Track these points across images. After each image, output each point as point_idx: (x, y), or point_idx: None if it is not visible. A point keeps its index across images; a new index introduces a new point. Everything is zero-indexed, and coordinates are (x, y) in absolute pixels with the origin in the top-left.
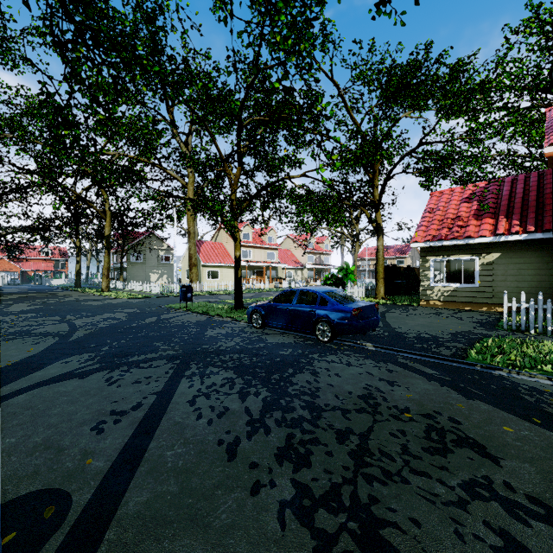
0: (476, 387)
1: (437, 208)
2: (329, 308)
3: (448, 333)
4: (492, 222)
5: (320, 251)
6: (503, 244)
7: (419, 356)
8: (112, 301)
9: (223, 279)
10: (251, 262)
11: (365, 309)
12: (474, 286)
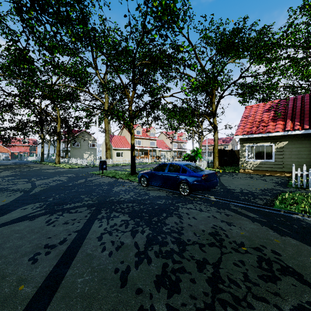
0: (284, 227)
1: (249, 115)
2: (187, 175)
3: (259, 190)
4: (282, 123)
5: (180, 141)
6: (289, 136)
7: (244, 204)
8: (60, 169)
9: (125, 157)
10: (141, 147)
11: (209, 175)
12: (272, 161)
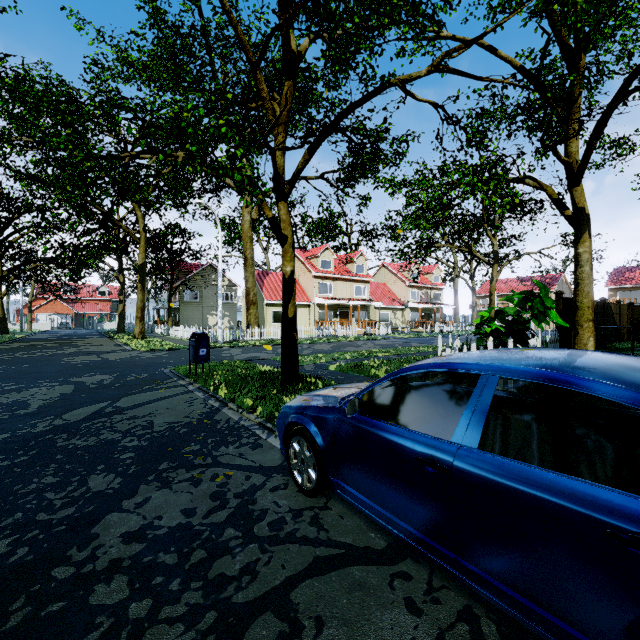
0: None
1: None
2: None
3: None
4: None
5: (428, 285)
6: None
7: None
8: (116, 355)
9: None
10: (331, 299)
11: None
12: None
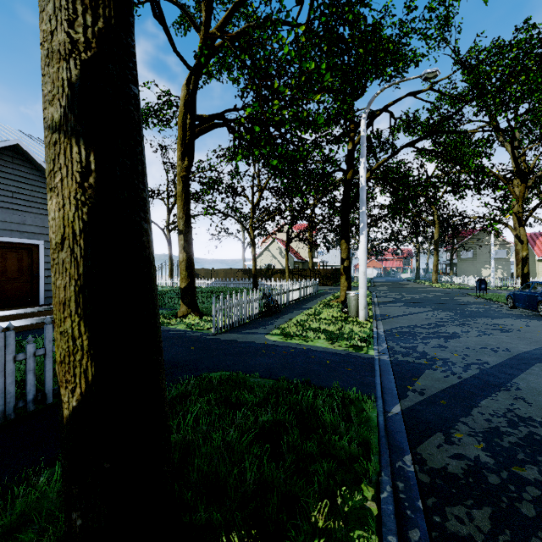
0: None
1: None
2: None
3: None
4: None
5: None
6: None
7: None
8: (433, 289)
9: None
10: None
11: None
12: None
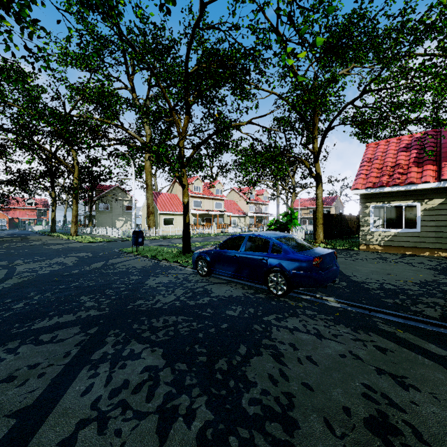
0: None
1: (375, 158)
2: (284, 257)
3: (413, 284)
4: (434, 168)
5: (260, 202)
6: (446, 189)
7: (400, 318)
8: (73, 244)
9: (177, 225)
10: (201, 210)
11: (325, 258)
12: (416, 231)
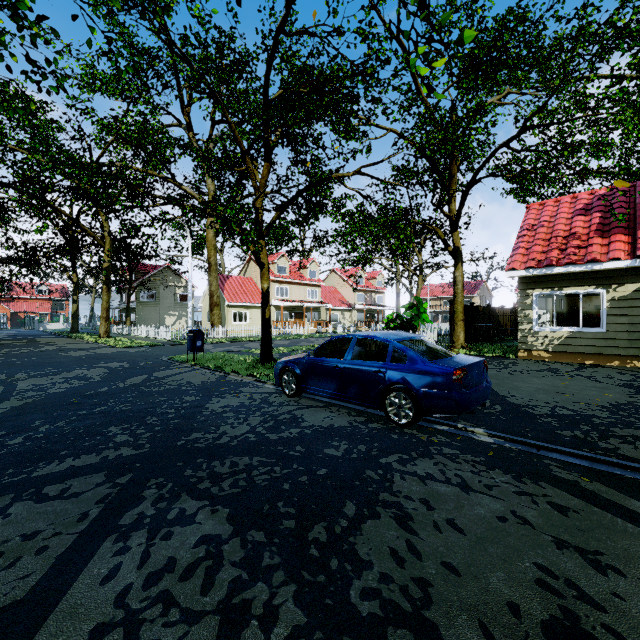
0: None
1: (539, 224)
2: (410, 368)
3: (599, 408)
4: (626, 239)
5: (372, 289)
6: None
7: (584, 460)
8: (103, 350)
9: (253, 322)
10: (287, 301)
11: (471, 370)
12: (600, 331)
